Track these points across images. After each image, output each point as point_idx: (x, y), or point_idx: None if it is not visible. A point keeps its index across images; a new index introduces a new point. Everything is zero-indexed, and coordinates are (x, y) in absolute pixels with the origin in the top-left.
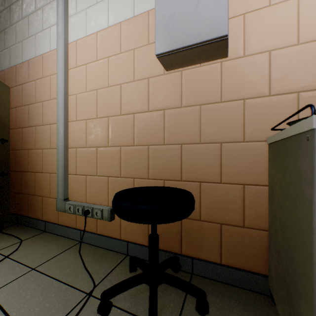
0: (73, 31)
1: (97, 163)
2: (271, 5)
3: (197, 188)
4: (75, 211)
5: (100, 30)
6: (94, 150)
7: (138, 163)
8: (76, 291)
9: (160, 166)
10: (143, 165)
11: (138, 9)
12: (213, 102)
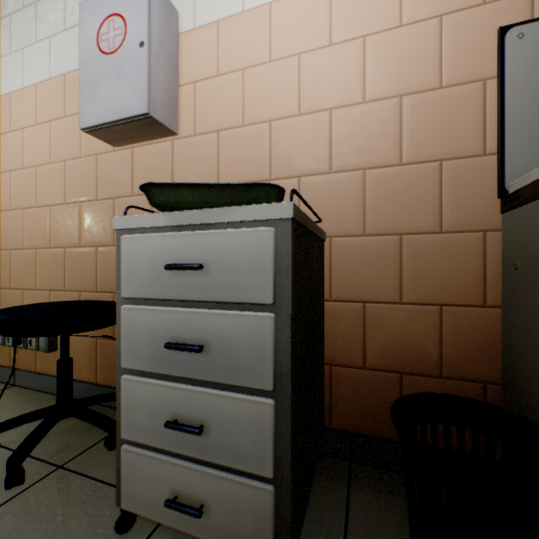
0: (7, 79)
1: (37, 272)
2: (220, 75)
3: None
4: (5, 341)
5: (41, 82)
6: (33, 253)
7: (85, 270)
8: None
9: (110, 275)
10: (91, 274)
11: None
12: None
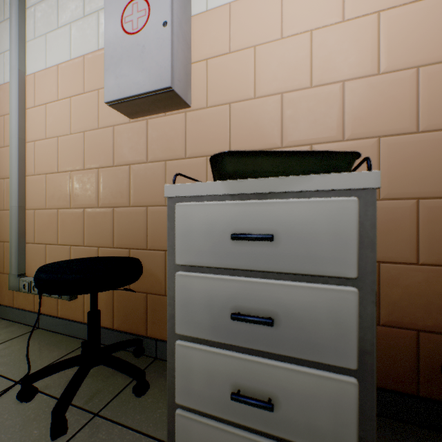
0: (31, 61)
1: (58, 229)
2: (231, 52)
3: (162, 258)
4: (30, 289)
5: (62, 63)
6: (55, 212)
7: (103, 228)
8: (4, 380)
9: (126, 232)
10: (108, 231)
11: (102, 41)
12: (178, 158)
